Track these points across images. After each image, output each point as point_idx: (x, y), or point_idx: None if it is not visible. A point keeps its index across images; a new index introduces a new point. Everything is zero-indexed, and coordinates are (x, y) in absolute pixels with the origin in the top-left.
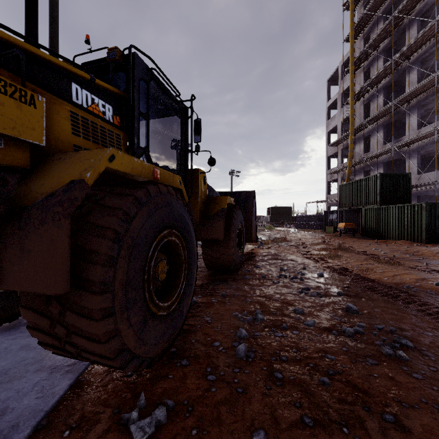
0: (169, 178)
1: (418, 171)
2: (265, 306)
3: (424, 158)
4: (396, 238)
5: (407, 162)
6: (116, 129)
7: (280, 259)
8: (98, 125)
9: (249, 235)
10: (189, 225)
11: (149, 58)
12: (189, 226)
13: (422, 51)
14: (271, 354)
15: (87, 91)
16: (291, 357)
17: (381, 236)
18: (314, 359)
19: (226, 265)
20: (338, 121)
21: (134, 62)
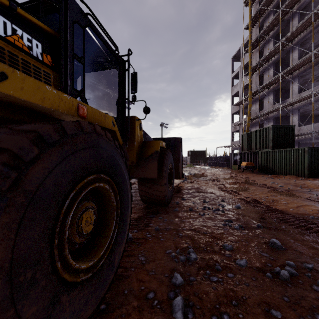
0: (99, 117)
1: (299, 124)
2: (195, 242)
3: (302, 115)
4: (284, 173)
5: (291, 118)
6: (46, 67)
7: (202, 192)
8: (19, 57)
9: (177, 173)
10: (122, 168)
11: (85, 5)
12: (122, 168)
13: (301, 36)
14: (210, 310)
15: (6, 19)
16: (233, 315)
17: (273, 172)
18: (259, 317)
19: (158, 199)
20: (240, 87)
21: (67, 2)
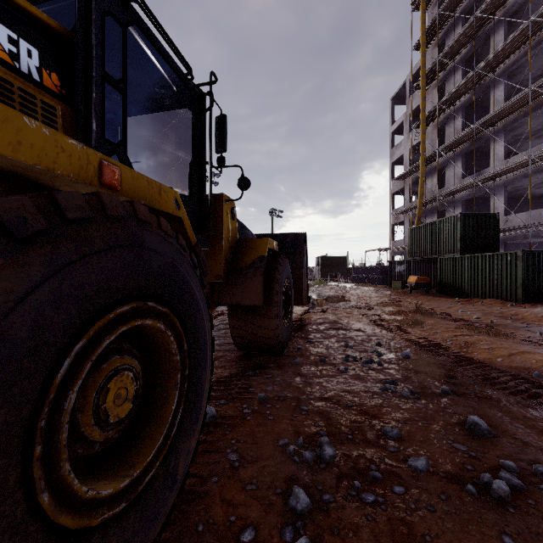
0: (147, 190)
1: (506, 212)
2: (332, 423)
3: (510, 196)
4: (482, 296)
5: (492, 201)
6: (48, 95)
7: (341, 329)
8: None
9: (298, 295)
10: (193, 288)
11: None
12: (193, 289)
13: (510, 62)
14: None
15: None
16: None
17: (462, 293)
18: None
19: (265, 343)
20: (405, 149)
21: None
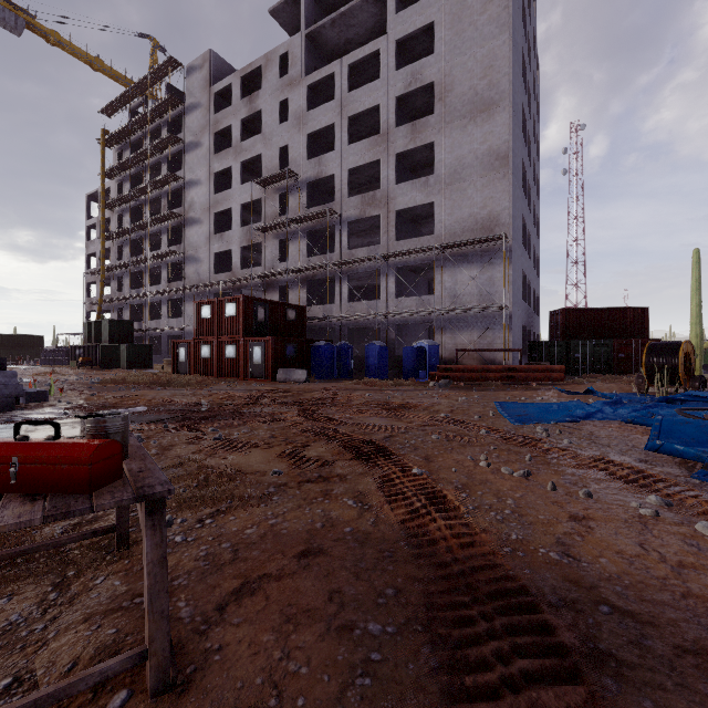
0: None
1: (150, 318)
2: None
3: None
4: (116, 367)
5: (144, 310)
6: None
7: None
8: None
9: None
10: None
11: None
12: None
13: (151, 230)
14: None
15: None
16: None
17: (110, 367)
18: None
19: None
20: (98, 248)
21: None
